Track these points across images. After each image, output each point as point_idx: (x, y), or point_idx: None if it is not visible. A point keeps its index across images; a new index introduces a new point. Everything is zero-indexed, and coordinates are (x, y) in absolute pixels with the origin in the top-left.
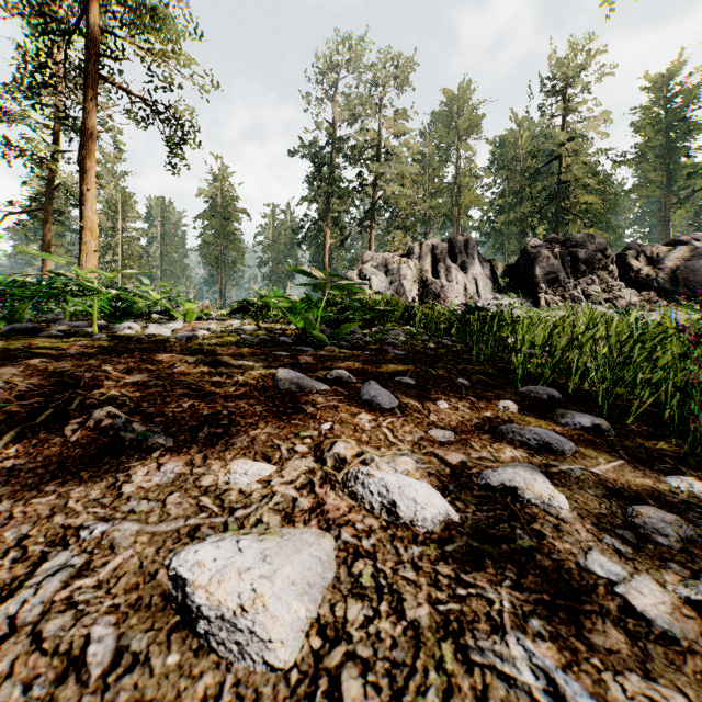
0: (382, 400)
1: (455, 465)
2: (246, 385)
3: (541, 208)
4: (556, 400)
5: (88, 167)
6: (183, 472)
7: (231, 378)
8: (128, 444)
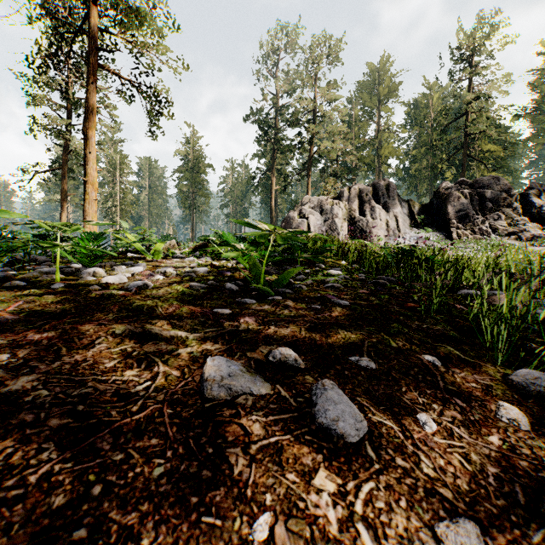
0: (345, 428)
1: None
2: (161, 390)
3: (449, 157)
4: None
5: (90, 135)
6: None
7: (150, 369)
8: None
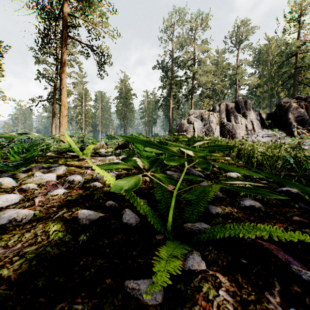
0: None
1: None
2: None
3: (284, 82)
4: None
5: (63, 77)
6: None
7: None
8: None
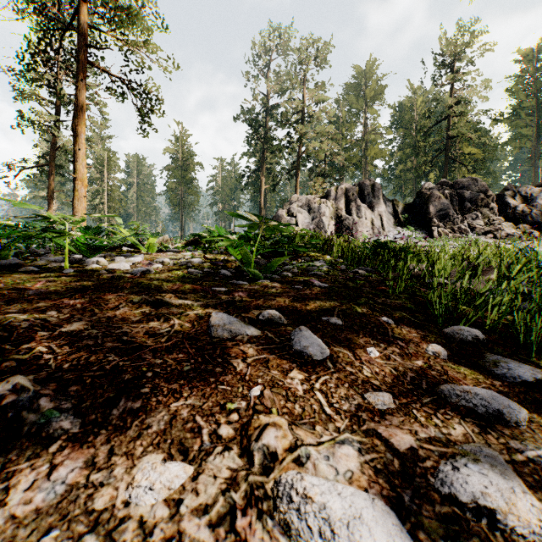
0: (313, 351)
1: (404, 454)
2: (179, 332)
3: (432, 158)
4: (481, 342)
5: (79, 132)
6: (77, 482)
7: (168, 322)
8: (27, 431)
